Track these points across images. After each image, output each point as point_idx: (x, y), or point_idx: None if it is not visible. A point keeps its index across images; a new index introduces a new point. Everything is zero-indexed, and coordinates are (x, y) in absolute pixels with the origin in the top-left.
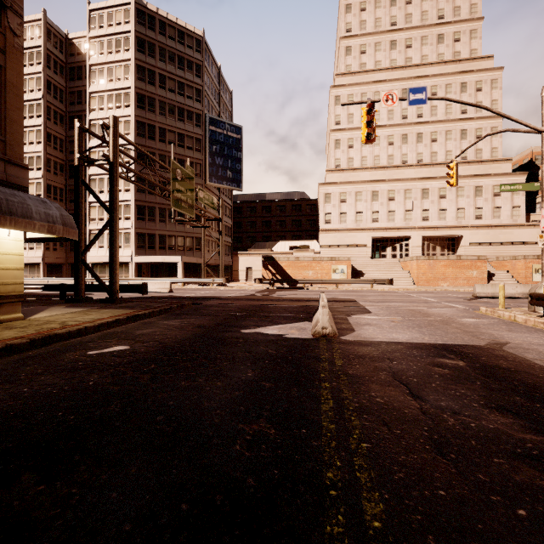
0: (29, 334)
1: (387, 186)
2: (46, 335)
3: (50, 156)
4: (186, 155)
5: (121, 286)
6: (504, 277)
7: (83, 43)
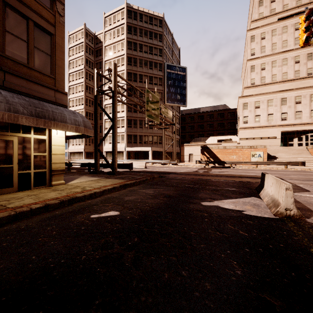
0: (62, 196)
1: (294, 93)
2: (70, 197)
3: (87, 97)
4: (153, 88)
5: (118, 164)
6: None
7: (102, 36)
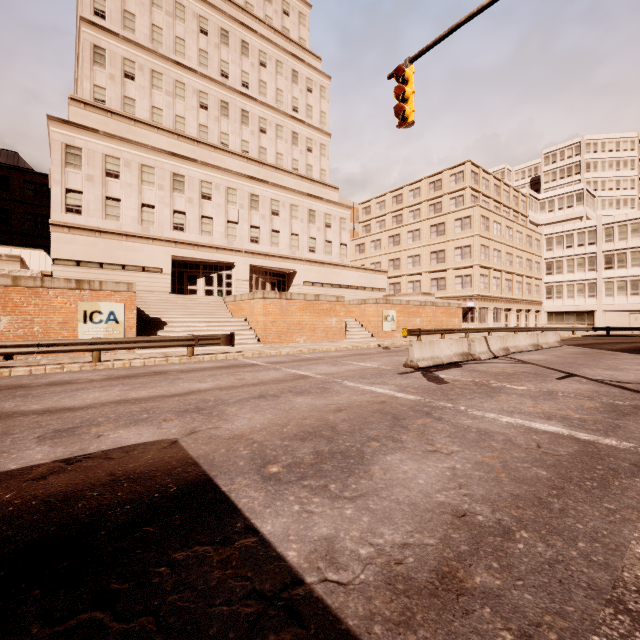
0: None
1: (199, 172)
2: None
3: None
4: None
5: None
6: (355, 326)
7: None
